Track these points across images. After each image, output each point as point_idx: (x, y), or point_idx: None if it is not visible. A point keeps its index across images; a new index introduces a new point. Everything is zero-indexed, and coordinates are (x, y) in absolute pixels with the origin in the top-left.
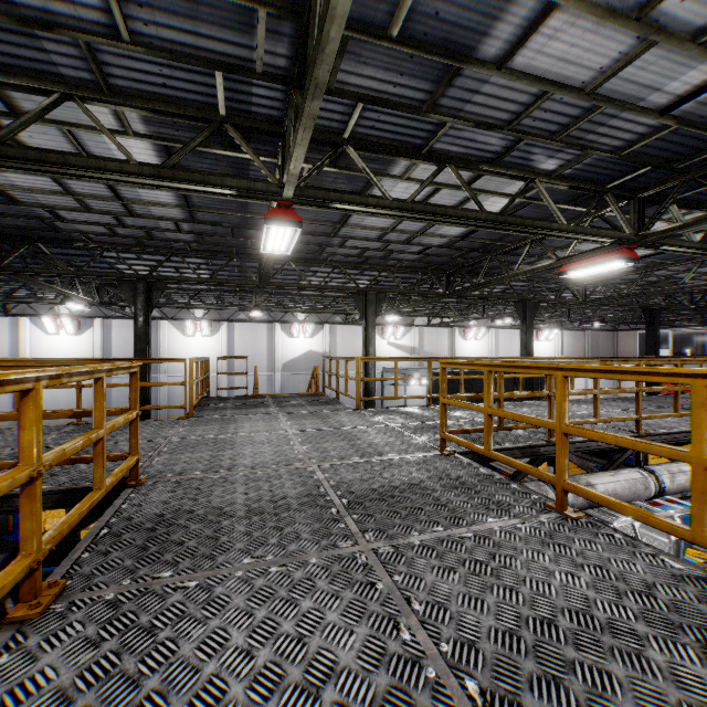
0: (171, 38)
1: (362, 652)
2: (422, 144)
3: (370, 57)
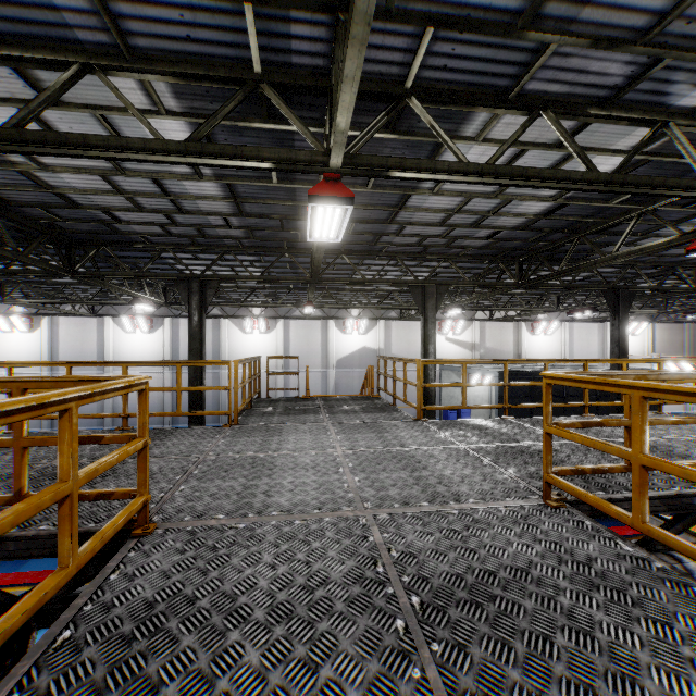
0: None
1: None
2: (509, 85)
3: None
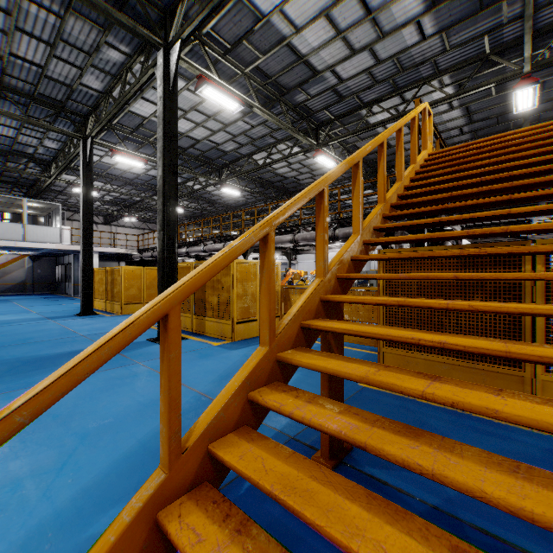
0: (465, 38)
1: None
2: None
3: None
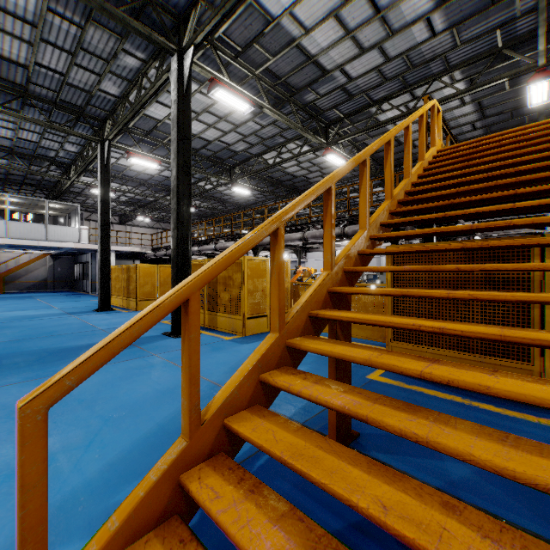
0: (476, 33)
1: None
2: None
3: None
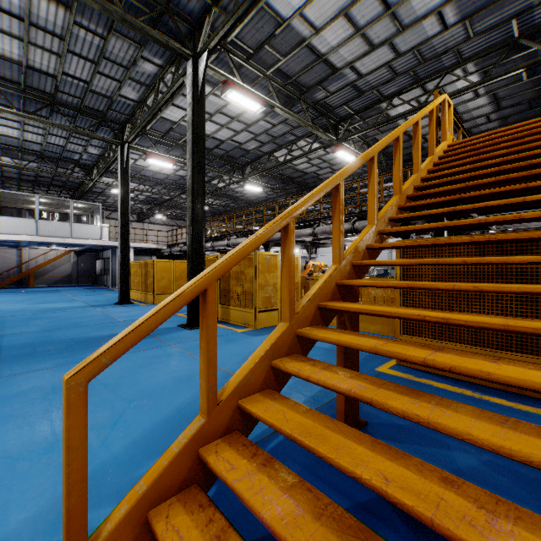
0: (490, 24)
1: None
2: None
3: None
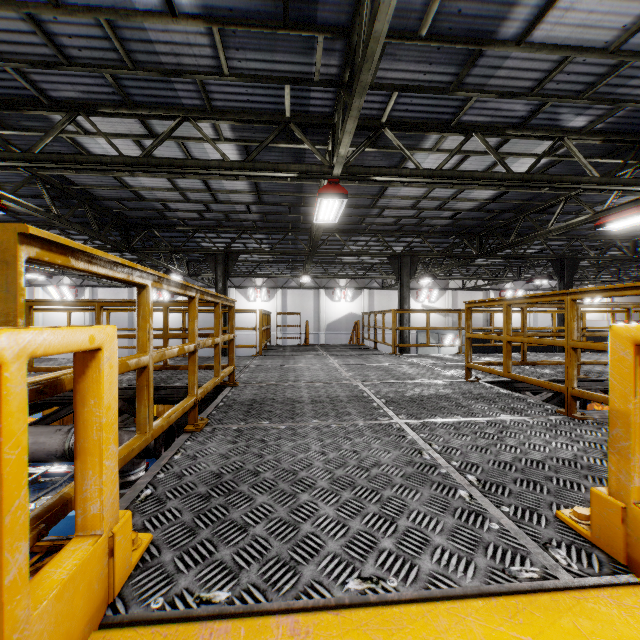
0: (256, 67)
1: (396, 460)
2: (450, 118)
3: (403, 55)
